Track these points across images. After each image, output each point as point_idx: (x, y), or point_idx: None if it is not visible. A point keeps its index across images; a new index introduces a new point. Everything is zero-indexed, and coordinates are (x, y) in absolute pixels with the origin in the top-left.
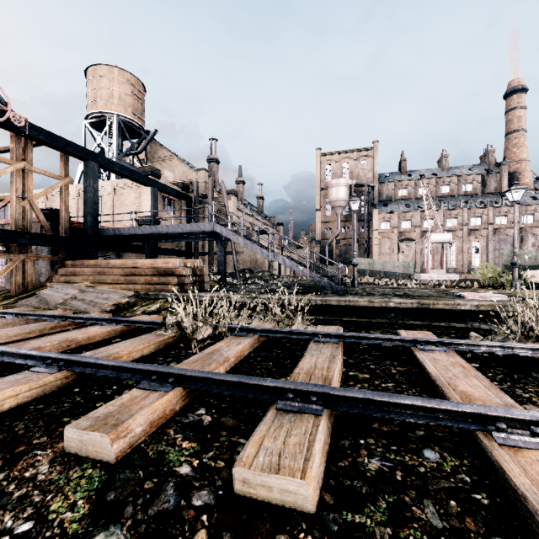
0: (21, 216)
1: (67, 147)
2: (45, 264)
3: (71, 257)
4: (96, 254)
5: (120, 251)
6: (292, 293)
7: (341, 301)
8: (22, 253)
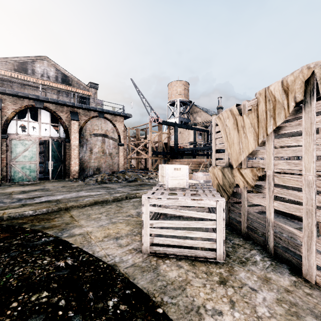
0: (160, 147)
1: (170, 124)
2: (162, 160)
3: (170, 158)
4: (177, 157)
5: (183, 155)
6: None
7: None
8: (160, 157)
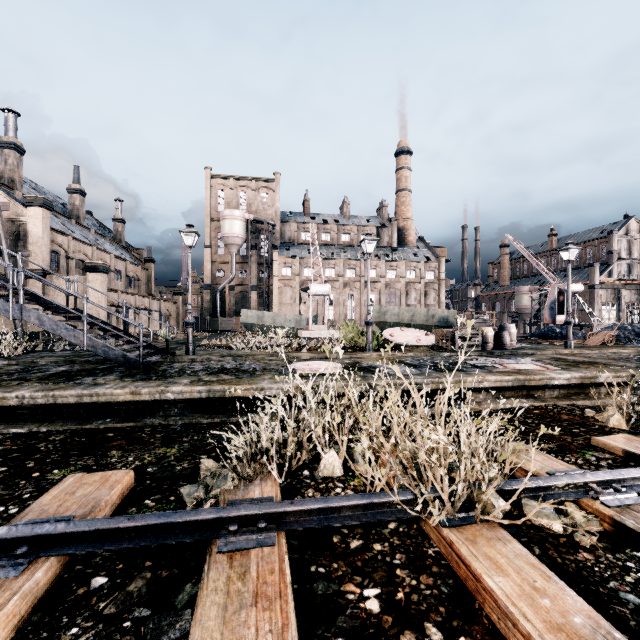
0: None
1: None
2: None
3: None
4: None
5: None
6: (40, 377)
7: (84, 396)
8: None
